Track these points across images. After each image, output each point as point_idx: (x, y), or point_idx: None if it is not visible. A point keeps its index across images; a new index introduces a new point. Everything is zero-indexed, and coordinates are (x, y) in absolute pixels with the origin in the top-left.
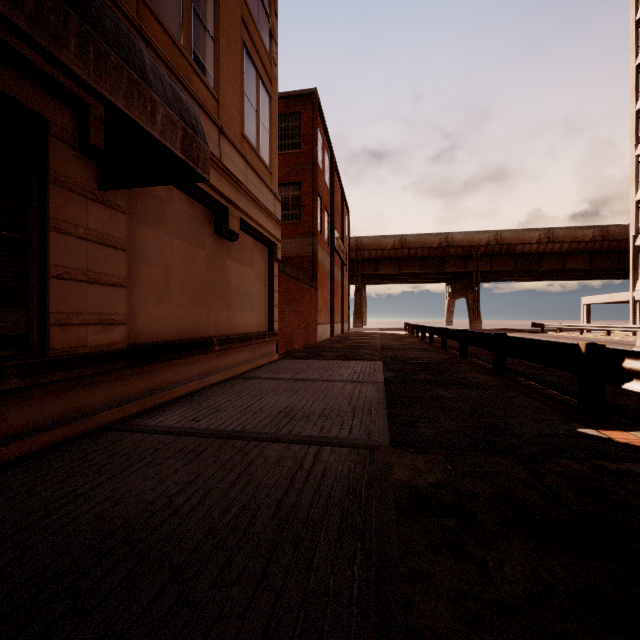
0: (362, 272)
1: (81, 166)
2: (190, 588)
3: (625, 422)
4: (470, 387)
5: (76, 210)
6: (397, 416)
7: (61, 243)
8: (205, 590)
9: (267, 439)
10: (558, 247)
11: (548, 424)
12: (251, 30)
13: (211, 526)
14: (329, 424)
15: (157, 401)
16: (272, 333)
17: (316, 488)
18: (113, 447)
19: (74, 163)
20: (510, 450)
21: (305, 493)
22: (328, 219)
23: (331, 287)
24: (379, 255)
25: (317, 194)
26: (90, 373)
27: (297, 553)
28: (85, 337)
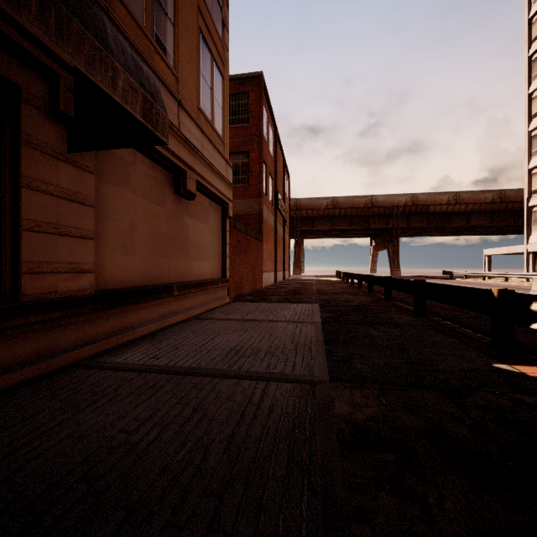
0: (300, 228)
1: (52, 130)
2: (143, 531)
3: (533, 358)
4: (395, 326)
5: (47, 169)
6: (334, 353)
7: (33, 199)
8: (157, 533)
9: (219, 375)
10: (464, 207)
11: (467, 360)
12: (206, 18)
13: (166, 463)
14: (275, 361)
15: (122, 340)
16: (224, 280)
17: (264, 423)
18: (80, 383)
19: (45, 127)
20: (436, 384)
21: (254, 428)
22: (272, 183)
23: (274, 241)
24: (315, 214)
25: (263, 161)
26: (60, 316)
27: (247, 491)
28: (55, 284)
